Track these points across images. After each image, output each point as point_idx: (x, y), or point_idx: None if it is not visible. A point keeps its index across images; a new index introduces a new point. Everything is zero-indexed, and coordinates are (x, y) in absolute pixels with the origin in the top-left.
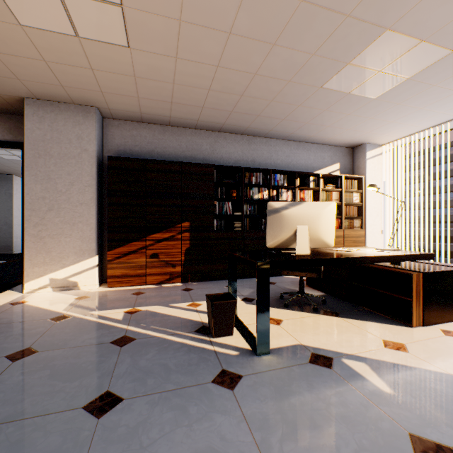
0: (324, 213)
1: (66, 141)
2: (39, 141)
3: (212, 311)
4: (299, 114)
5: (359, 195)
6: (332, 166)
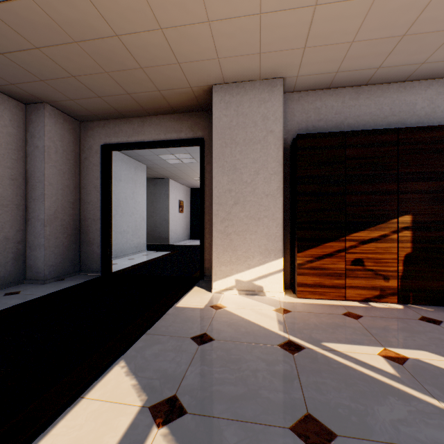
0: None
1: (250, 125)
2: (226, 129)
3: None
4: None
5: None
6: None
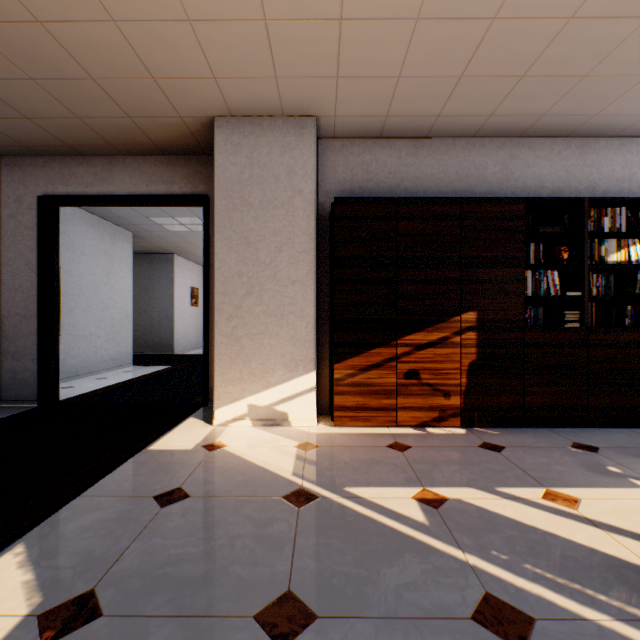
0: None
1: (270, 180)
2: (234, 183)
3: None
4: None
5: None
6: None
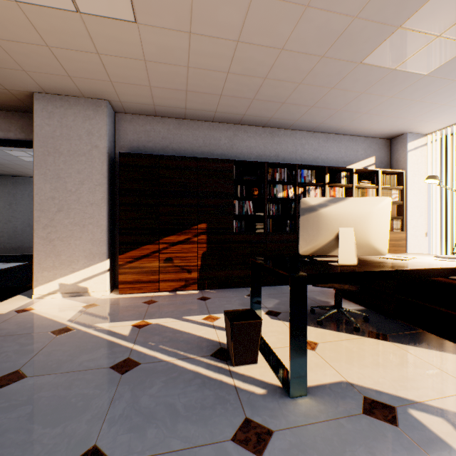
0: (375, 211)
1: (75, 138)
2: (49, 137)
3: (232, 333)
4: (330, 99)
5: (399, 192)
6: (366, 160)
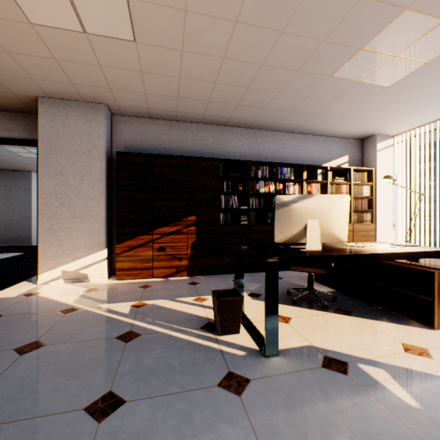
0: (336, 206)
1: (77, 138)
2: (52, 138)
3: (218, 308)
4: (306, 105)
5: (369, 188)
6: (340, 159)
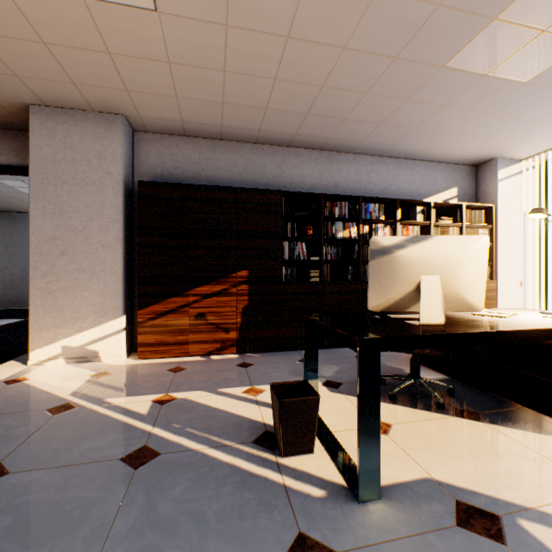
0: (468, 254)
1: (83, 162)
2: (49, 162)
3: (280, 414)
4: (404, 114)
5: (488, 232)
6: (446, 192)
